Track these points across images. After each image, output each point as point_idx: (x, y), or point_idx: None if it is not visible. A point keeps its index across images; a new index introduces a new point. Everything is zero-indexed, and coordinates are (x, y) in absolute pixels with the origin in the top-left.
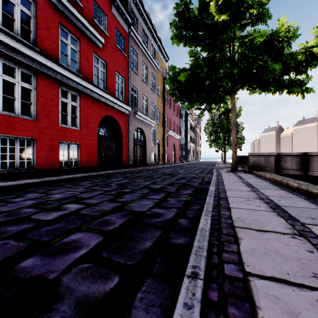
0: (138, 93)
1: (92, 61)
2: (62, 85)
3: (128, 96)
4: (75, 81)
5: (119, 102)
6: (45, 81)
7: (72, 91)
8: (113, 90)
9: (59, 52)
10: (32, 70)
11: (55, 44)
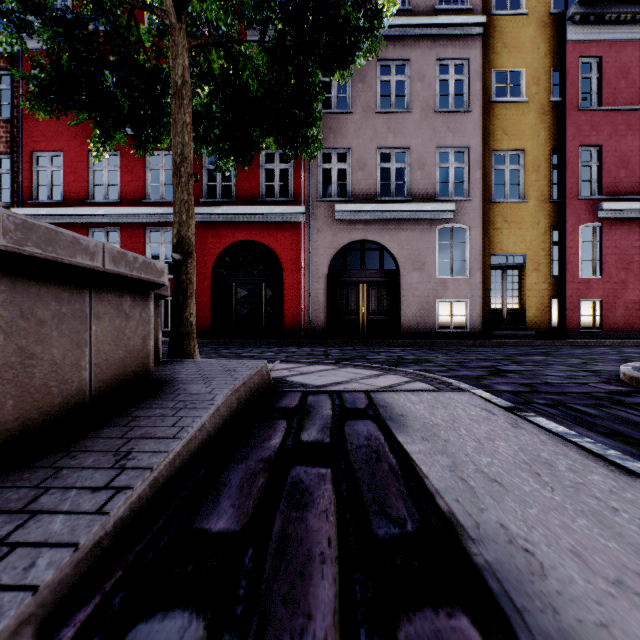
0: (352, 157)
1: (200, 166)
2: (149, 226)
3: (302, 181)
4: (161, 214)
5: (262, 207)
6: (129, 231)
7: (166, 228)
8: (251, 191)
9: (149, 187)
10: (116, 226)
11: (140, 182)
